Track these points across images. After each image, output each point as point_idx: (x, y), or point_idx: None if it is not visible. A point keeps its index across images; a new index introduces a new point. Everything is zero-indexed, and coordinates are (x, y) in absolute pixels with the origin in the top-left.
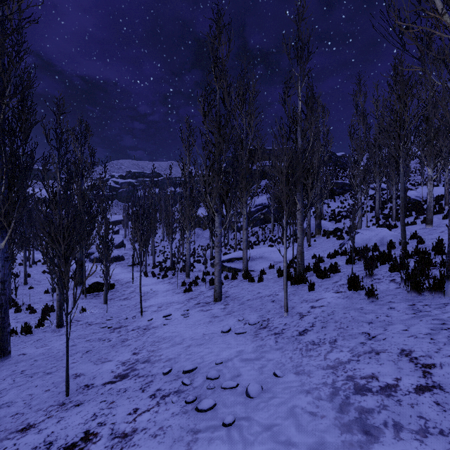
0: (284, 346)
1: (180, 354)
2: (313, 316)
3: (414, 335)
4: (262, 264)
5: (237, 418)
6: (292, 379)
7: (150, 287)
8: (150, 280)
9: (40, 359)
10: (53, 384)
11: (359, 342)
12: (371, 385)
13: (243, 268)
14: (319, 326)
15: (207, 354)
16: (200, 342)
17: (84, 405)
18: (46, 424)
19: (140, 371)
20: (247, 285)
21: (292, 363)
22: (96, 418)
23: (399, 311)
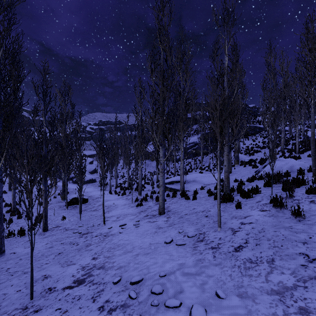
0: (222, 262)
1: (129, 263)
2: (244, 232)
3: None
4: (195, 185)
5: None
6: (236, 303)
7: (113, 202)
8: (113, 196)
9: (24, 258)
10: (25, 284)
11: (299, 263)
12: None
13: (181, 188)
14: (253, 243)
15: (152, 264)
16: (146, 251)
17: (42, 312)
18: None
19: (95, 277)
20: (184, 202)
21: (233, 282)
22: None
23: None
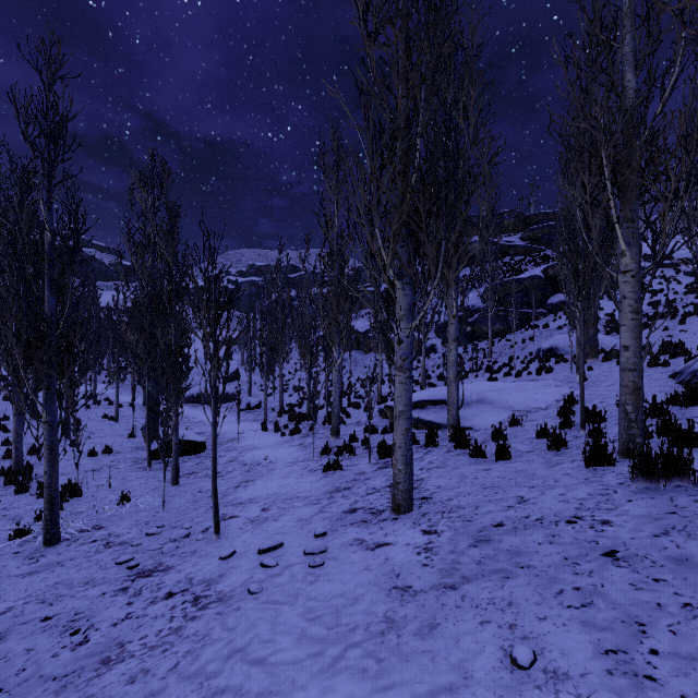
0: None
1: None
2: None
3: None
4: (487, 414)
5: None
6: None
7: (265, 453)
8: (268, 437)
9: None
10: None
11: None
12: None
13: (449, 422)
14: None
15: None
16: None
17: None
18: None
19: None
20: (469, 467)
21: None
22: None
23: None
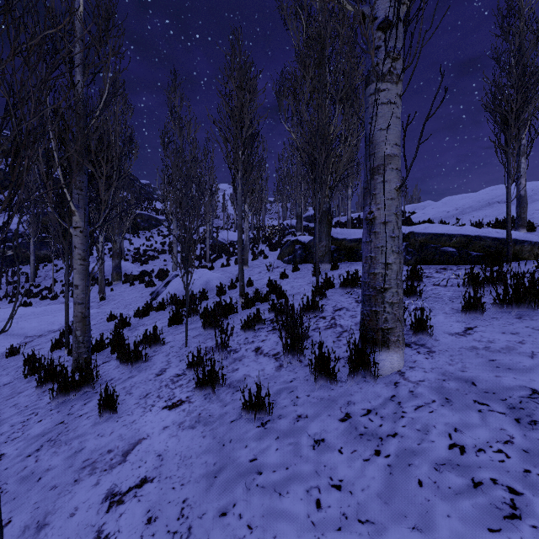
0: None
1: None
2: None
3: None
4: None
5: None
6: None
7: None
8: None
9: None
10: None
11: None
12: None
13: None
14: None
15: None
16: None
17: None
18: None
19: None
20: None
21: None
22: None
23: (344, 453)
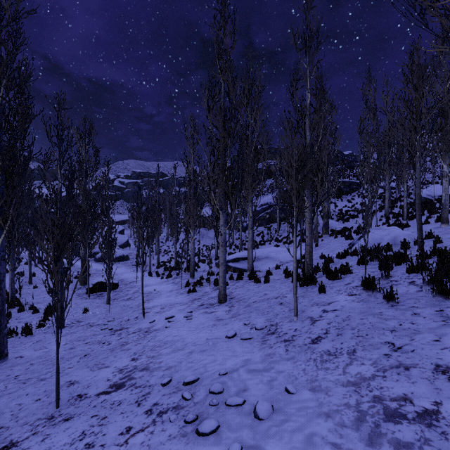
0: (296, 356)
1: (181, 362)
2: (326, 321)
3: (449, 347)
4: (268, 264)
5: (244, 446)
6: (307, 397)
7: (154, 288)
8: (154, 280)
9: (36, 363)
10: (45, 392)
11: (383, 353)
12: (405, 410)
13: (249, 268)
14: (334, 333)
15: (211, 362)
16: (202, 348)
17: (74, 420)
18: (29, 442)
19: (137, 380)
20: (252, 286)
21: (306, 376)
22: (84, 438)
23: (425, 318)
